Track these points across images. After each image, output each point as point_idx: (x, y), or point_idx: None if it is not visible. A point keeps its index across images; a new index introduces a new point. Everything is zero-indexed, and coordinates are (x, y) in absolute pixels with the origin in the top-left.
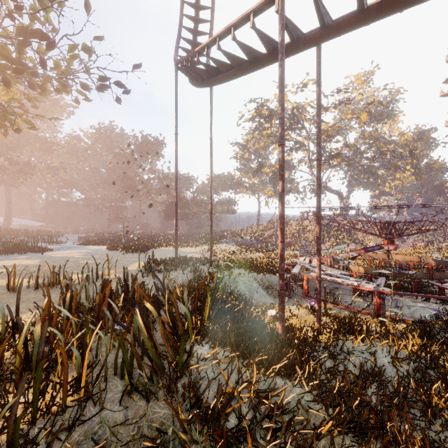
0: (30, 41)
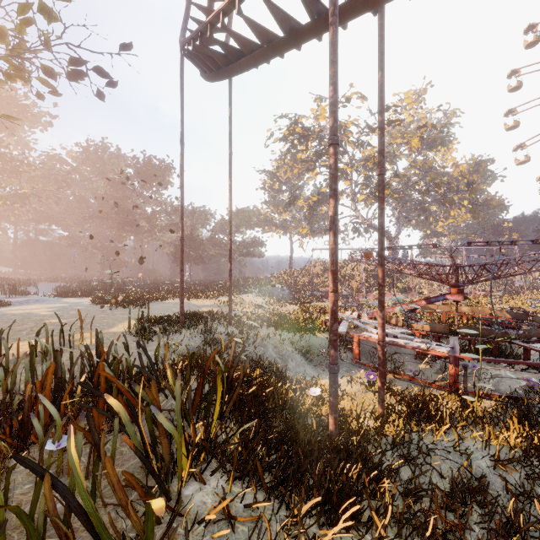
0: None
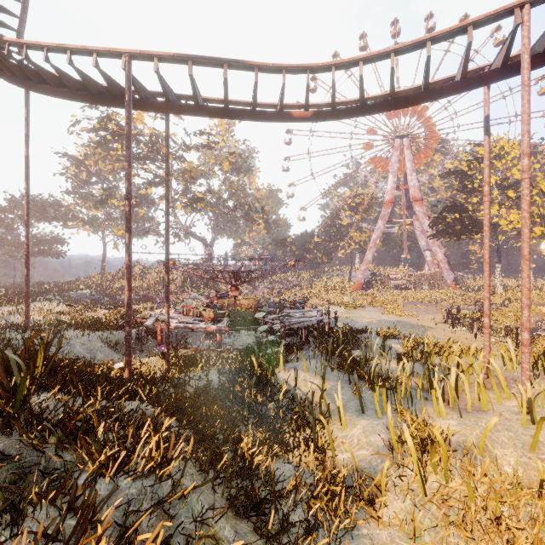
0: None
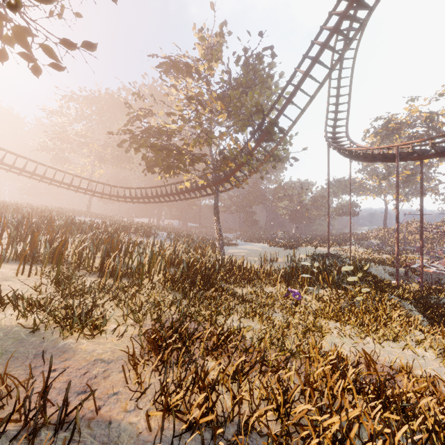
0: (270, 160)
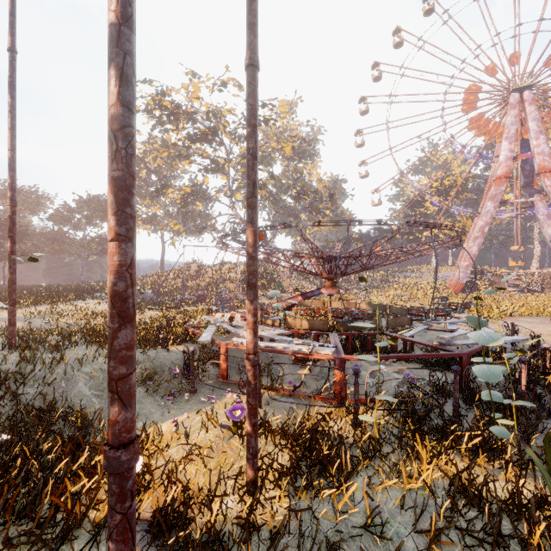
0: None
